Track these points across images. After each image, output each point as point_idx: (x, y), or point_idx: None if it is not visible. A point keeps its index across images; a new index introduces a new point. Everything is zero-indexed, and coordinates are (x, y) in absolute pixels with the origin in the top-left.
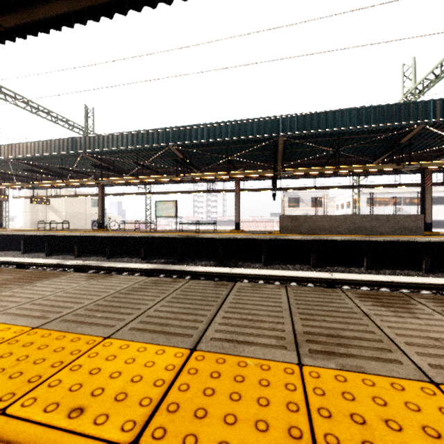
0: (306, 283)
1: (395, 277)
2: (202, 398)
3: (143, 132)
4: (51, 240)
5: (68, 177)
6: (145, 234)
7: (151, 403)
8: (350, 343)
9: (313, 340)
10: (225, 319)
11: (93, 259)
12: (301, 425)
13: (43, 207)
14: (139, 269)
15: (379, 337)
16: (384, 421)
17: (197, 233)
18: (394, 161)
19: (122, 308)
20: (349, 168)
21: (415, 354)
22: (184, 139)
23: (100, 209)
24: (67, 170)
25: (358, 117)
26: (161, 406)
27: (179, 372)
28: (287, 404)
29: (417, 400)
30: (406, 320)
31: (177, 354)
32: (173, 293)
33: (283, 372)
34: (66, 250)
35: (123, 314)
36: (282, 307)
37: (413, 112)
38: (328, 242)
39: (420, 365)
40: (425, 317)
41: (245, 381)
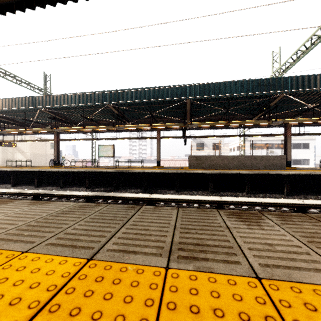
0: (204, 204)
1: (264, 199)
2: (81, 299)
3: (87, 94)
4: (16, 174)
5: (30, 126)
6: (89, 169)
7: (38, 305)
8: (209, 250)
9: (183, 249)
10: (124, 234)
11: (49, 188)
12: (150, 317)
13: (11, 149)
14: (81, 196)
15: (231, 244)
16: (213, 310)
17: (129, 168)
18: (266, 118)
19: (47, 227)
20: (236, 123)
21: (252, 257)
22: (118, 100)
23: (56, 150)
24: (29, 121)
25: (241, 87)
26: (46, 307)
27: (71, 278)
28: (146, 300)
29: (242, 292)
30: (255, 231)
31: (76, 263)
32: (92, 215)
33: (152, 274)
34: (28, 182)
35: (46, 232)
36: (170, 224)
37: (277, 84)
38: (221, 175)
39: (253, 265)
40: (268, 228)
41: (120, 283)
